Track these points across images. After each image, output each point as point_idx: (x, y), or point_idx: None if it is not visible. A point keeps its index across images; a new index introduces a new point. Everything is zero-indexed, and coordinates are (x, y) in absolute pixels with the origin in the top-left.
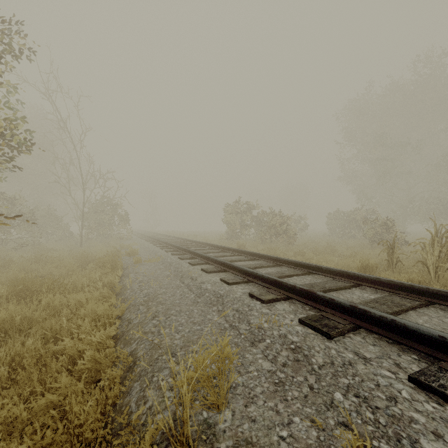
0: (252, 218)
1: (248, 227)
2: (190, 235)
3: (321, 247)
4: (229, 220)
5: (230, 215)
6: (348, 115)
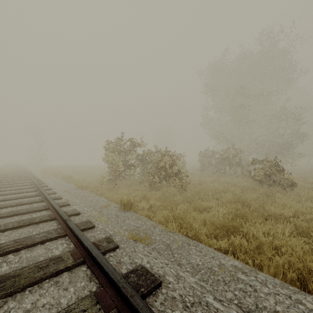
0: (138, 157)
1: (134, 168)
2: (67, 175)
3: (231, 198)
4: (111, 160)
5: (112, 153)
6: (209, 75)
